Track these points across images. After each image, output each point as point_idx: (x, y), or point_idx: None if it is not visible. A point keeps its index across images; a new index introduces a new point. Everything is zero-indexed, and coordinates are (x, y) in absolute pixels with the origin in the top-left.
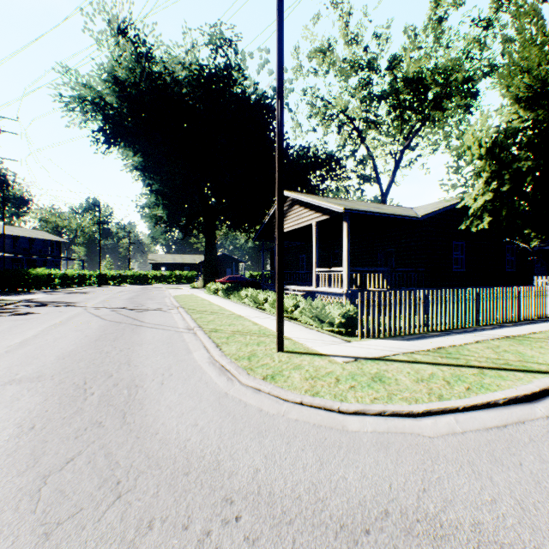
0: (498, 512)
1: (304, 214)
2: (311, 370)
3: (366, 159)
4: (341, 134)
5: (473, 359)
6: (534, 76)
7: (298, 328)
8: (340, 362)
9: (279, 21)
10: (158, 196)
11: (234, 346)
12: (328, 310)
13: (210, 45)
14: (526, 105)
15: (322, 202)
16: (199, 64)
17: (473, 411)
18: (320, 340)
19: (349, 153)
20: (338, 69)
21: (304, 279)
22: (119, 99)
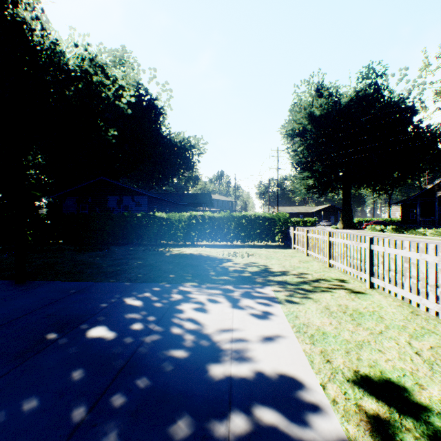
0: None
1: None
2: None
3: None
4: None
5: None
6: None
7: None
8: None
9: None
10: (309, 172)
11: None
12: None
13: (365, 79)
14: None
15: None
16: (362, 95)
17: None
18: None
19: None
20: None
21: None
22: (314, 126)
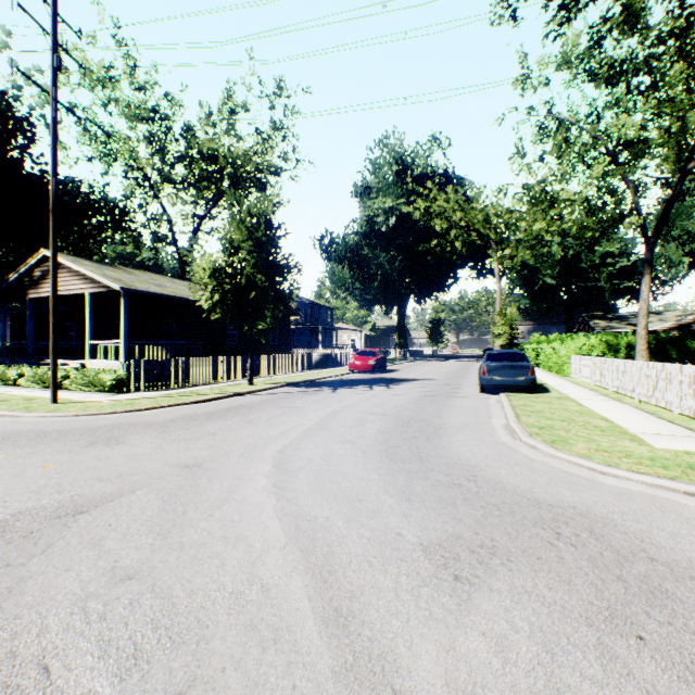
0: (156, 419)
1: (75, 280)
2: (85, 406)
3: (161, 220)
4: (130, 179)
5: (196, 393)
6: (233, 241)
7: (70, 393)
8: (108, 402)
9: (55, 157)
10: None
11: (5, 406)
12: (103, 376)
13: None
14: (231, 253)
15: (98, 275)
16: None
17: (174, 407)
18: (93, 397)
19: (140, 204)
20: (123, 110)
21: (73, 352)
22: None
